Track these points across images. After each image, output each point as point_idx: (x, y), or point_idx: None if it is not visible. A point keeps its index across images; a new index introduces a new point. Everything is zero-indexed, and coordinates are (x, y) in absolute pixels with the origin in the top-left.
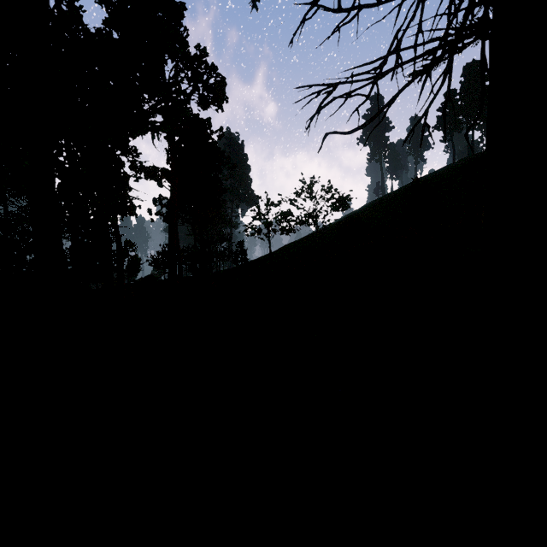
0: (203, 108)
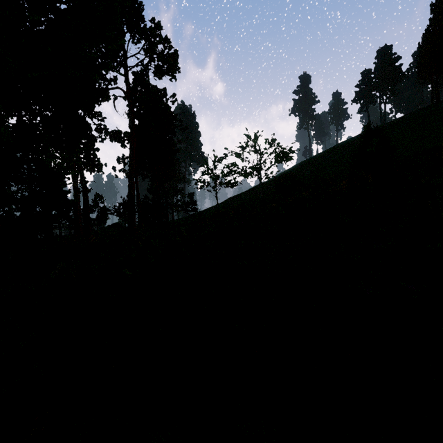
0: (158, 76)
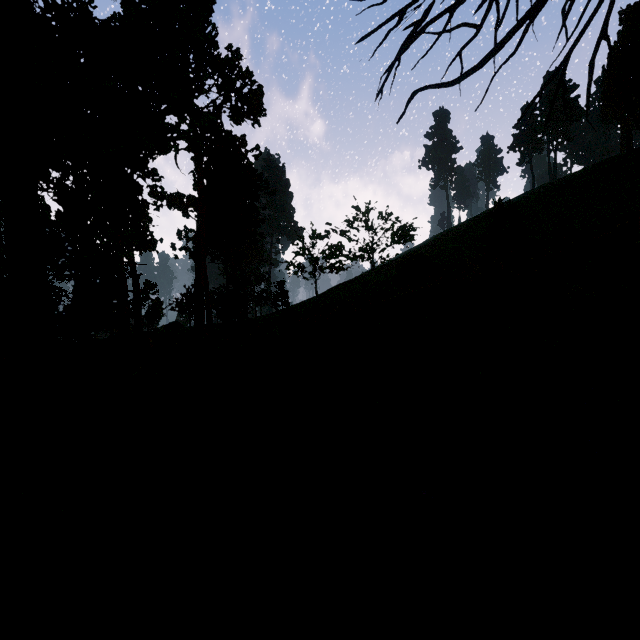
0: (236, 122)
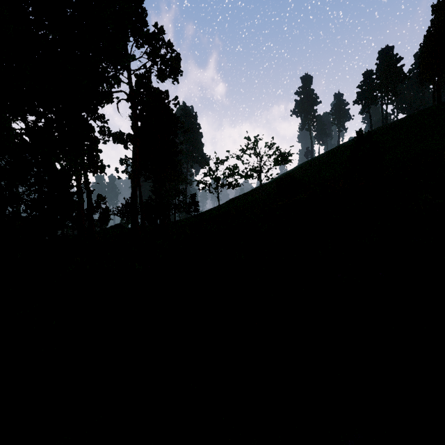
0: (161, 79)
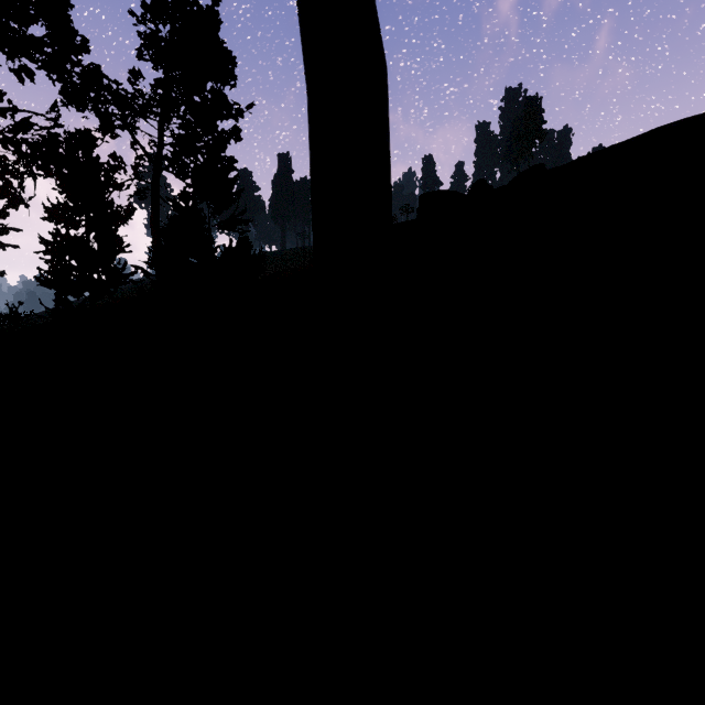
0: None
